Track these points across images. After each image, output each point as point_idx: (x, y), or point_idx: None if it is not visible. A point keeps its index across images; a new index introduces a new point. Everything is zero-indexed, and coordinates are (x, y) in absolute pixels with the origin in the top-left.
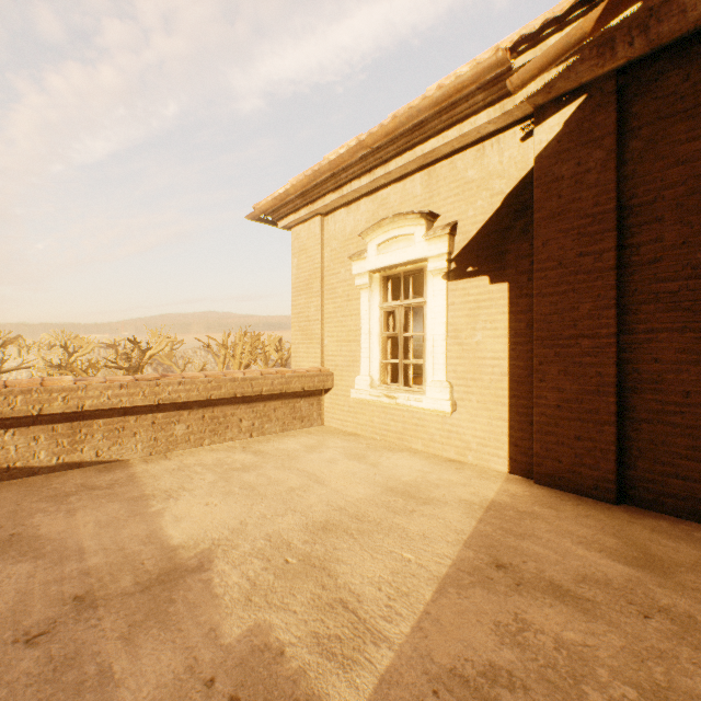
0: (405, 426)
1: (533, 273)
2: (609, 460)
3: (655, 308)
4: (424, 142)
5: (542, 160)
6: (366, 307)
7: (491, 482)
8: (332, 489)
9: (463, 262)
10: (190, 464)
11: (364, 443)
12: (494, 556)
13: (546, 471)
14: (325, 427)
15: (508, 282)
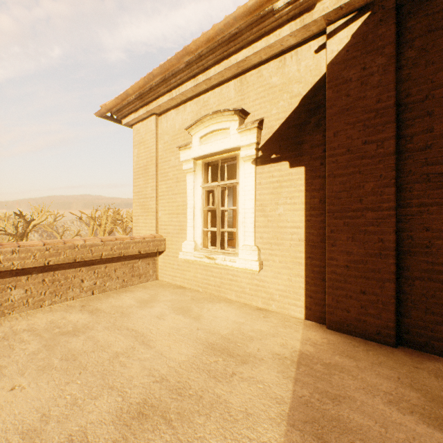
0: (222, 281)
1: (326, 158)
2: (390, 311)
3: (426, 186)
4: (238, 52)
5: (334, 66)
6: (191, 187)
7: (294, 330)
8: (156, 351)
9: (268, 150)
10: (18, 331)
11: (189, 295)
12: (322, 438)
13: (336, 319)
14: (159, 281)
15: (305, 166)
